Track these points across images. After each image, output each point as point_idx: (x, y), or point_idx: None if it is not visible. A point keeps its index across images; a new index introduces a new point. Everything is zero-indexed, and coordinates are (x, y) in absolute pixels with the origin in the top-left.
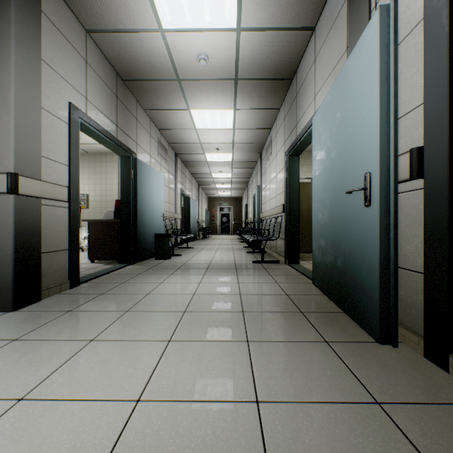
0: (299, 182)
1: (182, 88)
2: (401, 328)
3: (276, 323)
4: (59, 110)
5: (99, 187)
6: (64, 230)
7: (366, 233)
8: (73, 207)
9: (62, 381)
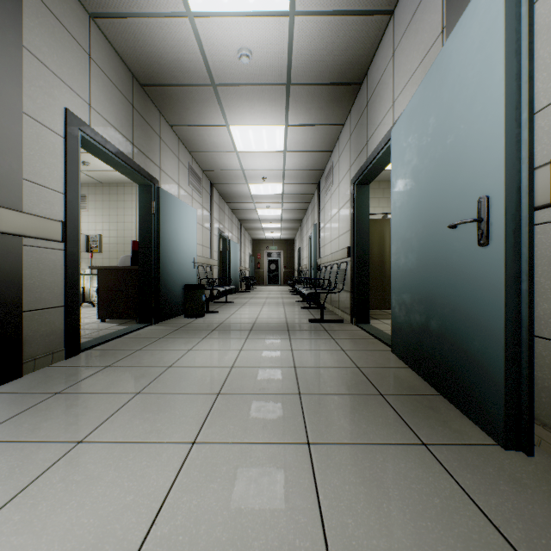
0: (369, 219)
1: (219, 97)
2: (534, 423)
3: (347, 413)
4: (50, 118)
5: (115, 225)
6: (57, 280)
7: (480, 284)
8: (71, 249)
9: (18, 519)
